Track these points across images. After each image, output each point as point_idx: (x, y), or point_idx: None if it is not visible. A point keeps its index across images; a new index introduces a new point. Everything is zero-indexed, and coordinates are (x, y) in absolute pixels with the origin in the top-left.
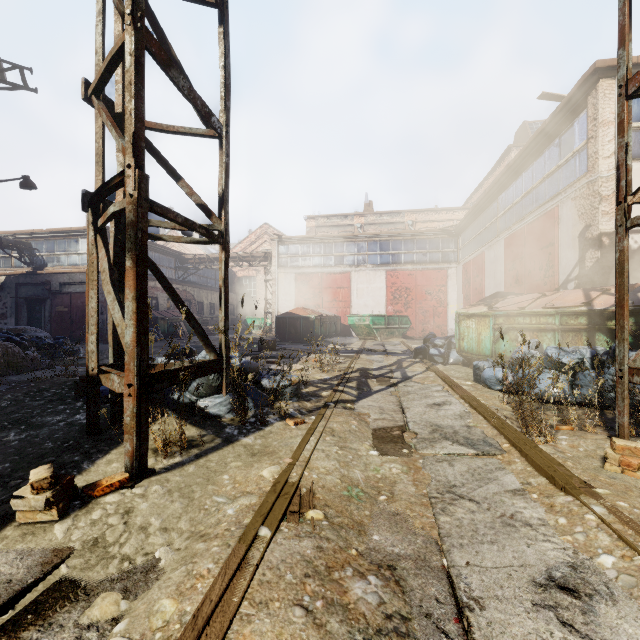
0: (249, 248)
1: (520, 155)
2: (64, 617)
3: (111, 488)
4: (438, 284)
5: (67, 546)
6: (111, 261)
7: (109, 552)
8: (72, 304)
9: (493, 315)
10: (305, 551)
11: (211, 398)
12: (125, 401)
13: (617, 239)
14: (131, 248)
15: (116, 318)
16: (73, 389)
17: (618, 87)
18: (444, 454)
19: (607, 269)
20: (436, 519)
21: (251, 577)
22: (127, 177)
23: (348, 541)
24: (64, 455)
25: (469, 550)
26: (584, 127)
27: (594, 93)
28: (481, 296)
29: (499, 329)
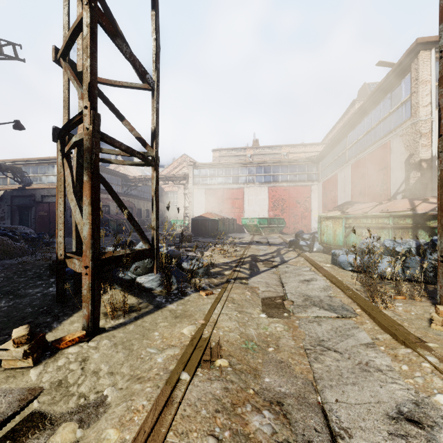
0: (173, 171)
1: (363, 105)
2: (34, 442)
3: (72, 342)
4: (304, 196)
5: (39, 386)
6: (74, 178)
7: (70, 391)
8: (50, 210)
9: (345, 217)
10: (215, 391)
11: (146, 276)
12: (83, 278)
13: (439, 161)
14: (87, 167)
15: (77, 218)
16: (48, 269)
17: (439, 52)
18: (314, 317)
19: (425, 185)
20: (311, 366)
21: (175, 412)
22: (84, 115)
23: (247, 383)
24: (39, 317)
25: (337, 390)
26: (408, 85)
27: (416, 61)
28: (335, 204)
29: (349, 227)
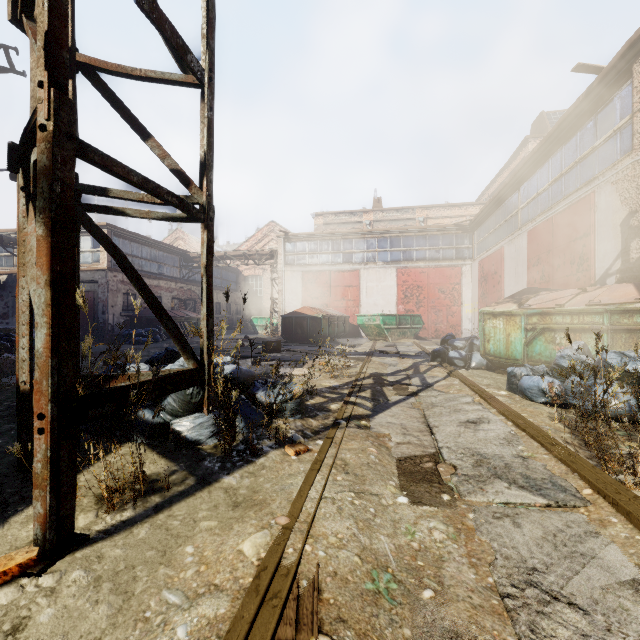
0: (255, 246)
1: (547, 139)
2: None
3: (4, 578)
4: (452, 282)
5: None
6: None
7: None
8: None
9: (525, 313)
10: None
11: (189, 418)
12: (35, 439)
13: None
14: (44, 208)
15: None
16: None
17: None
18: (501, 503)
19: None
20: None
21: None
22: (38, 101)
23: None
24: None
25: None
26: (627, 101)
27: None
28: (500, 294)
29: (532, 329)
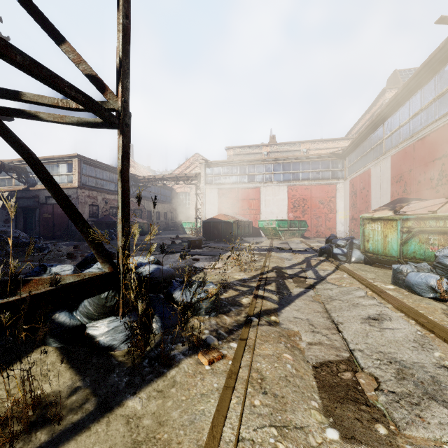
0: (185, 171)
1: (409, 82)
2: None
3: None
4: (329, 196)
5: None
6: None
7: None
8: (54, 212)
9: (401, 219)
10: None
11: (104, 322)
12: None
13: None
14: None
15: None
16: None
17: None
18: None
19: None
20: None
21: None
22: None
23: None
24: None
25: None
26: None
27: None
28: (367, 204)
29: (407, 232)
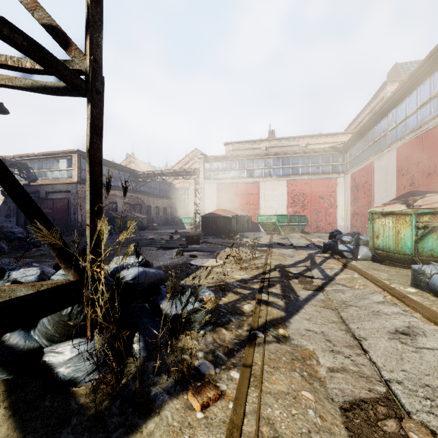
0: (184, 167)
1: (417, 70)
2: None
3: None
4: (329, 190)
5: None
6: None
7: None
8: (54, 207)
9: (416, 213)
10: None
11: (66, 345)
12: None
13: None
14: None
15: None
16: None
17: None
18: None
19: None
20: None
21: None
22: None
23: None
24: None
25: None
26: None
27: None
28: (370, 199)
29: (423, 227)
